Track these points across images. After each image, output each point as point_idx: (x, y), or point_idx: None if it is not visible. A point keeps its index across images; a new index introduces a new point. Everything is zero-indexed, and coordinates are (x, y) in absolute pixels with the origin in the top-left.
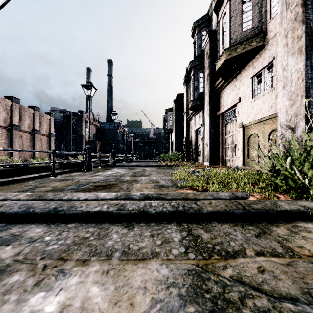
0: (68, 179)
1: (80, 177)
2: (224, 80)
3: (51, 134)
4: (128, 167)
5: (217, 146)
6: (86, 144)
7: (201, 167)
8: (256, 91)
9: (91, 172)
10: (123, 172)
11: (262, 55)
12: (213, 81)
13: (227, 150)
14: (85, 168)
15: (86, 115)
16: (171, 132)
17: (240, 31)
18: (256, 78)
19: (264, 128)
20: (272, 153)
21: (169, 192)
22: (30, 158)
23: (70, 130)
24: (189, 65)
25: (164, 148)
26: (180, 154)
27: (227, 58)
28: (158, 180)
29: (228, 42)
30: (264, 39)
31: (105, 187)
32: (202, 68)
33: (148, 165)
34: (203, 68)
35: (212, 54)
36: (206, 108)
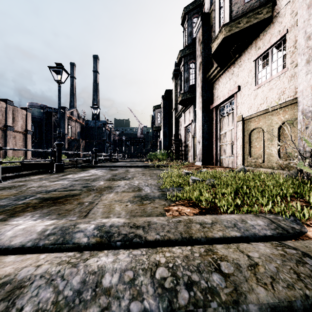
0: (15, 186)
1: (36, 183)
2: (220, 67)
3: (27, 131)
4: (110, 168)
5: (211, 144)
6: (69, 142)
7: (194, 167)
8: (260, 76)
9: (59, 175)
10: (100, 175)
11: (269, 30)
12: (206, 71)
13: (222, 148)
14: (54, 170)
15: (69, 112)
16: (159, 130)
17: (243, 1)
18: (260, 61)
19: (271, 120)
20: (282, 151)
21: (154, 221)
22: (1, 158)
23: (51, 128)
24: (178, 55)
25: (152, 147)
26: (169, 153)
27: (226, 35)
28: (141, 186)
29: (228, 16)
30: (273, 10)
31: (57, 201)
32: (193, 58)
33: (133, 165)
34: (194, 58)
35: (204, 40)
36: (198, 101)
